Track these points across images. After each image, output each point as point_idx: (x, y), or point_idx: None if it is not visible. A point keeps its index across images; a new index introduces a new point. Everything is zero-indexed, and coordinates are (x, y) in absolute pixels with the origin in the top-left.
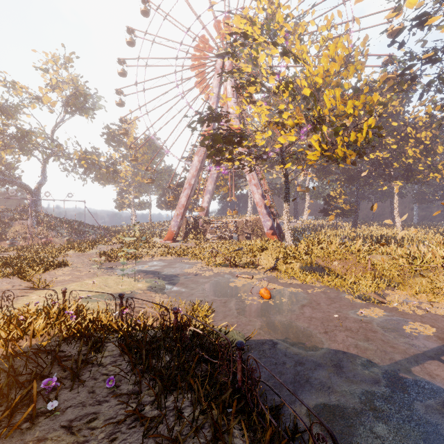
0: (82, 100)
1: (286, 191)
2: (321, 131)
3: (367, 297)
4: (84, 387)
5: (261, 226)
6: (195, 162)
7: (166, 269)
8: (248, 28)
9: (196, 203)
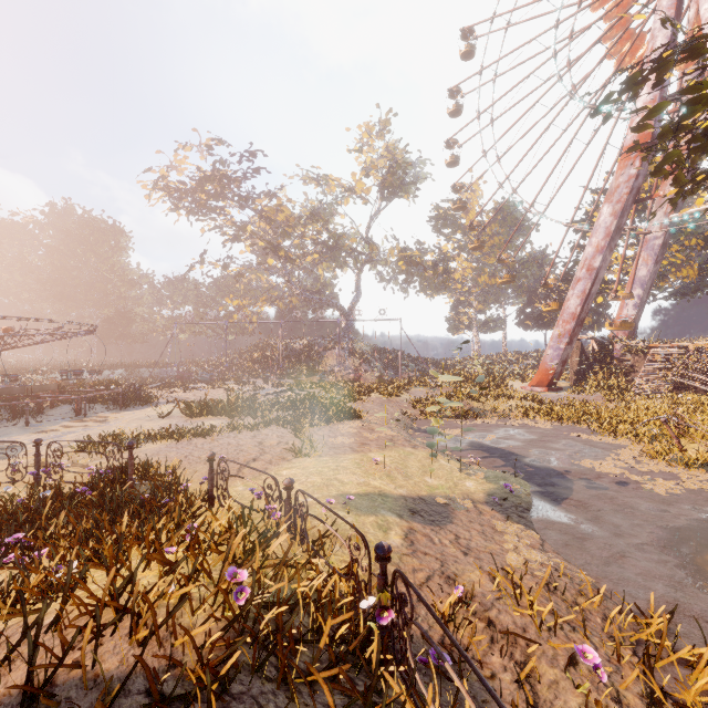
0: (402, 176)
1: None
2: None
3: None
4: None
5: None
6: (603, 219)
7: (533, 451)
8: None
9: (602, 313)
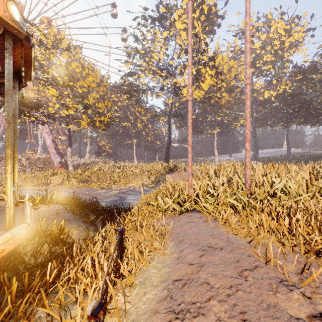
0: None
1: (70, 140)
2: (87, 113)
3: (103, 187)
4: None
5: (52, 162)
6: None
7: None
8: (42, 37)
9: None
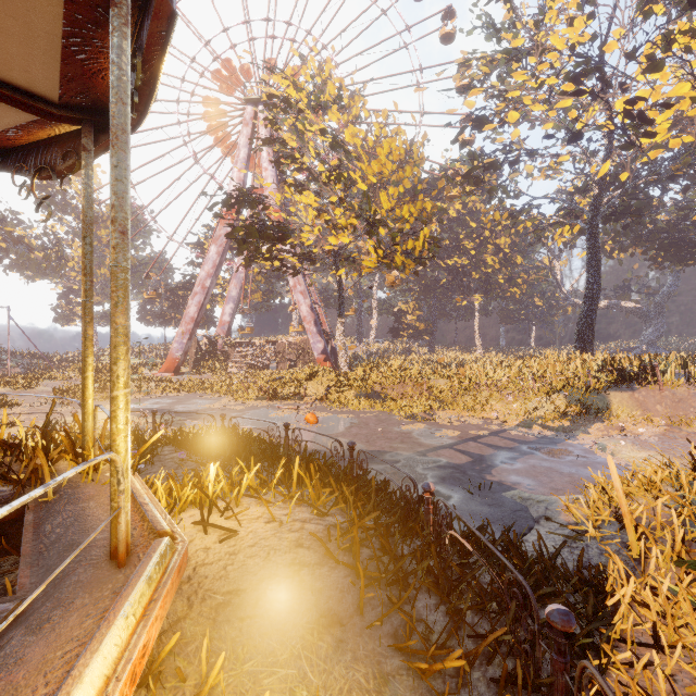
0: None
1: (341, 304)
2: (377, 236)
3: (415, 416)
4: (154, 466)
5: (311, 350)
6: (212, 254)
7: (177, 406)
8: (292, 91)
9: (210, 316)
